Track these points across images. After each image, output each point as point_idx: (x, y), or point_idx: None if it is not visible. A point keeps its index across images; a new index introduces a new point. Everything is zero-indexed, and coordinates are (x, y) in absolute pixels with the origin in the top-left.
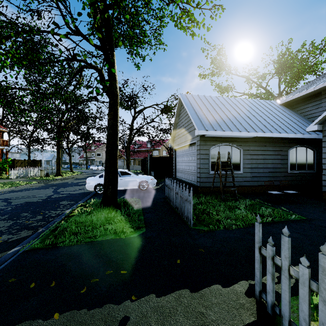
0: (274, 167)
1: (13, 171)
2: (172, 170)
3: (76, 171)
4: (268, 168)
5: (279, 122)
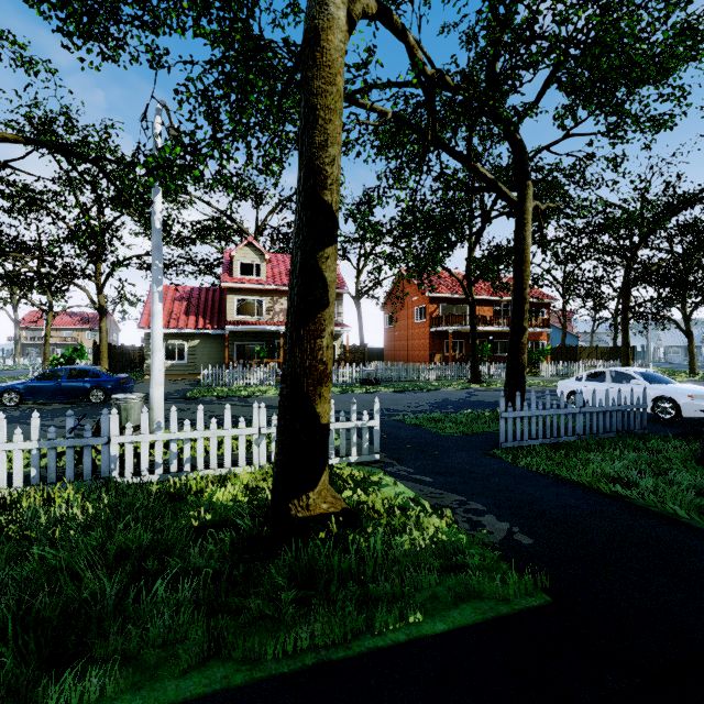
0: None
1: (546, 366)
2: None
3: None
4: None
5: None
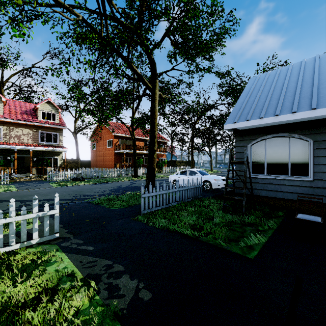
0: None
1: (165, 169)
2: None
3: (215, 171)
4: None
5: None
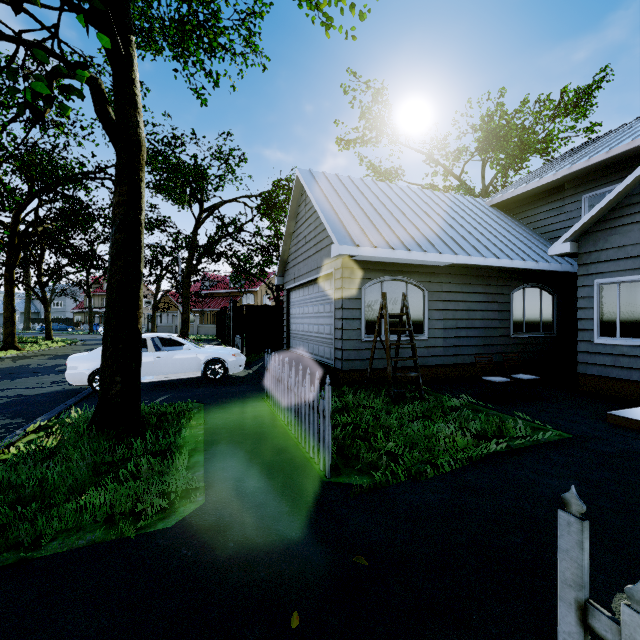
0: (486, 327)
1: None
2: (283, 335)
3: (62, 339)
4: (475, 329)
5: (494, 238)
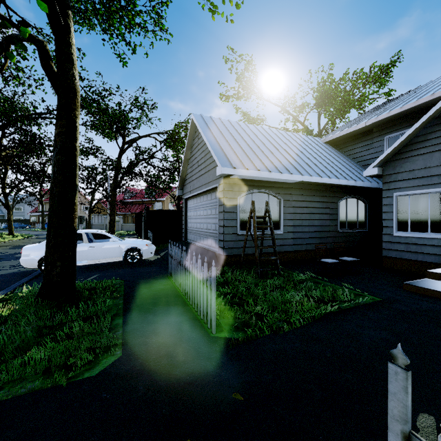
0: (322, 225)
1: None
2: (182, 231)
3: (21, 234)
4: (314, 226)
5: (327, 164)
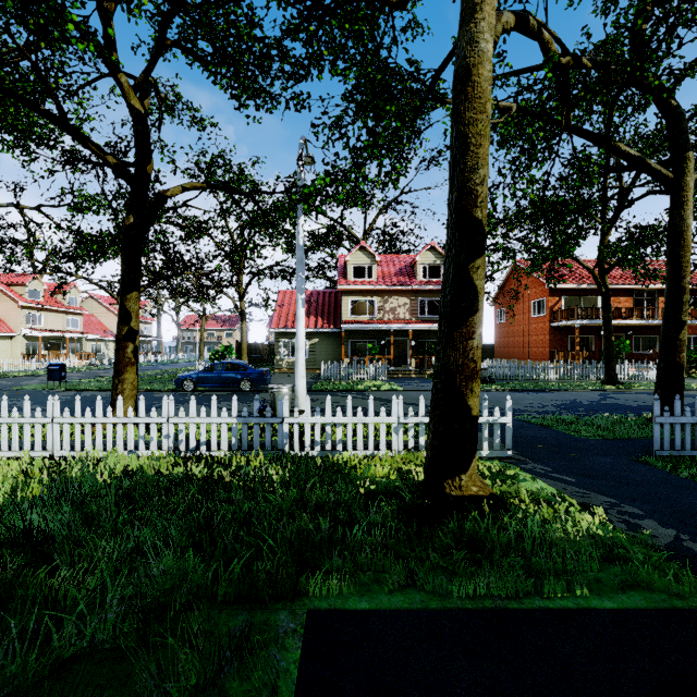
0: None
1: None
2: None
3: None
4: None
5: None
